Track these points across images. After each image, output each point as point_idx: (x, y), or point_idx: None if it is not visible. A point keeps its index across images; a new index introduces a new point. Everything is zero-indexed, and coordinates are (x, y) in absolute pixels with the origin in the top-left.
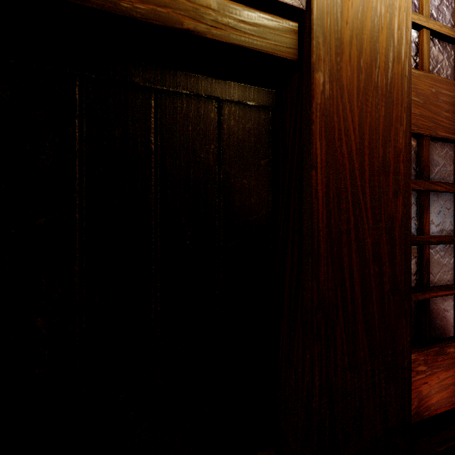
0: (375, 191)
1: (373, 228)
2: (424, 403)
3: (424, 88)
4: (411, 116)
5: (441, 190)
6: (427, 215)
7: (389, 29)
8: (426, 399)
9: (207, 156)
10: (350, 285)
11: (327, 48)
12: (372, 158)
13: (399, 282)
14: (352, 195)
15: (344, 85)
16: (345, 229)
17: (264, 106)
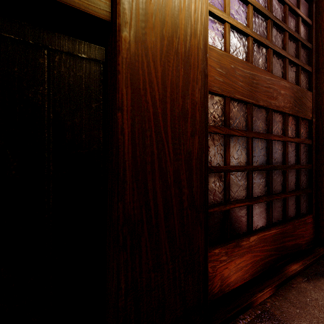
0: (175, 131)
1: (174, 160)
2: (226, 282)
3: (225, 63)
4: (217, 82)
5: (237, 135)
6: (229, 152)
7: (188, 11)
8: (227, 279)
9: (35, 95)
10: (154, 204)
11: (133, 14)
12: (173, 106)
13: (196, 200)
14: (156, 133)
15: (148, 47)
16: (150, 160)
17: (95, 60)
